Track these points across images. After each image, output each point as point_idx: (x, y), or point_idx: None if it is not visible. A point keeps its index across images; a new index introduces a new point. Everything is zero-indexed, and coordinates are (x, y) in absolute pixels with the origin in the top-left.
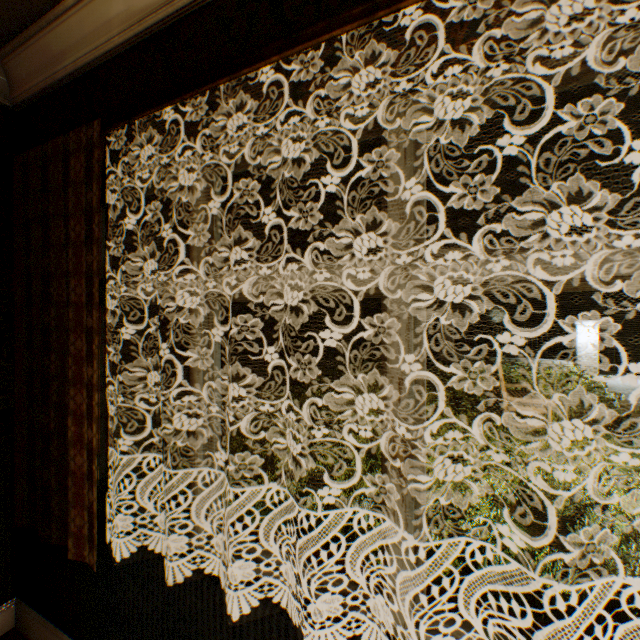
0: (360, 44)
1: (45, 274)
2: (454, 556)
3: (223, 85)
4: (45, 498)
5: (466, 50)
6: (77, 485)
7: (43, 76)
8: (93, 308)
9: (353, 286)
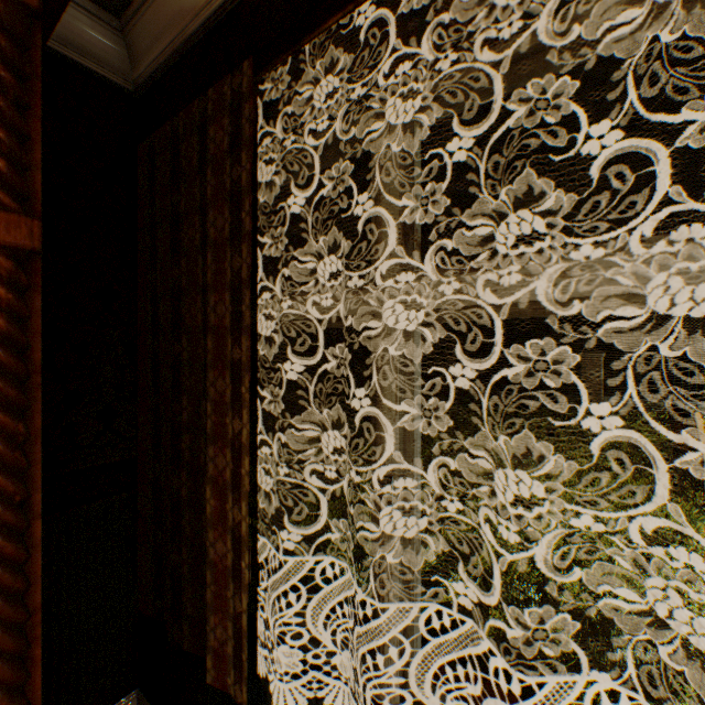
0: None
1: (174, 290)
2: (691, 700)
3: None
4: (174, 587)
5: None
6: (217, 582)
7: (169, 38)
8: (241, 334)
9: None
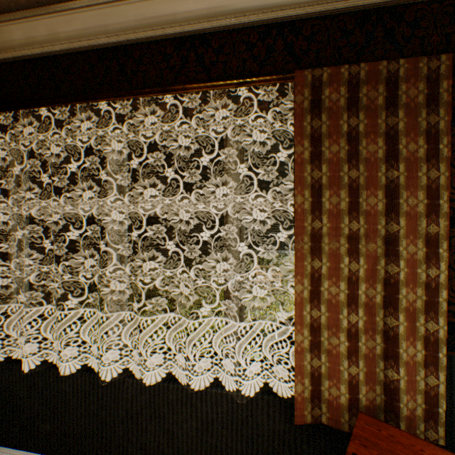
0: (91, 106)
1: None
2: None
3: (22, 110)
4: None
5: (130, 121)
6: None
7: None
8: None
9: (94, 212)
